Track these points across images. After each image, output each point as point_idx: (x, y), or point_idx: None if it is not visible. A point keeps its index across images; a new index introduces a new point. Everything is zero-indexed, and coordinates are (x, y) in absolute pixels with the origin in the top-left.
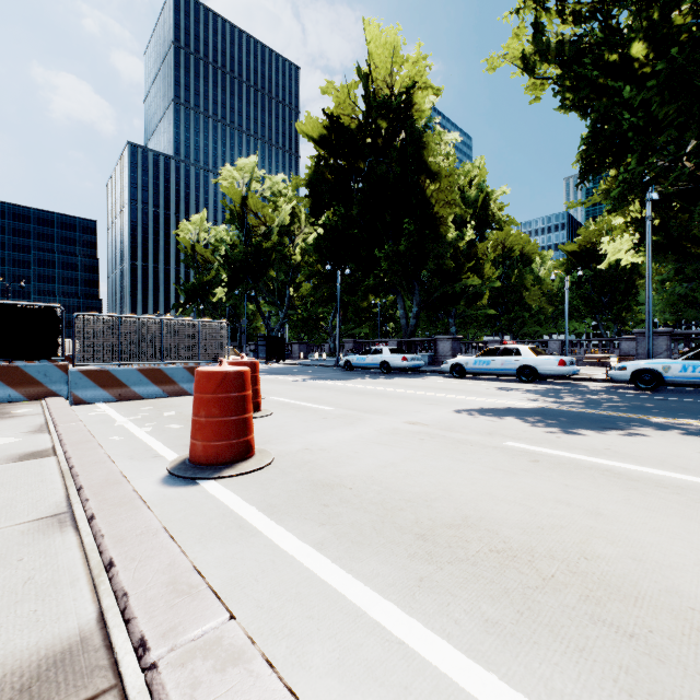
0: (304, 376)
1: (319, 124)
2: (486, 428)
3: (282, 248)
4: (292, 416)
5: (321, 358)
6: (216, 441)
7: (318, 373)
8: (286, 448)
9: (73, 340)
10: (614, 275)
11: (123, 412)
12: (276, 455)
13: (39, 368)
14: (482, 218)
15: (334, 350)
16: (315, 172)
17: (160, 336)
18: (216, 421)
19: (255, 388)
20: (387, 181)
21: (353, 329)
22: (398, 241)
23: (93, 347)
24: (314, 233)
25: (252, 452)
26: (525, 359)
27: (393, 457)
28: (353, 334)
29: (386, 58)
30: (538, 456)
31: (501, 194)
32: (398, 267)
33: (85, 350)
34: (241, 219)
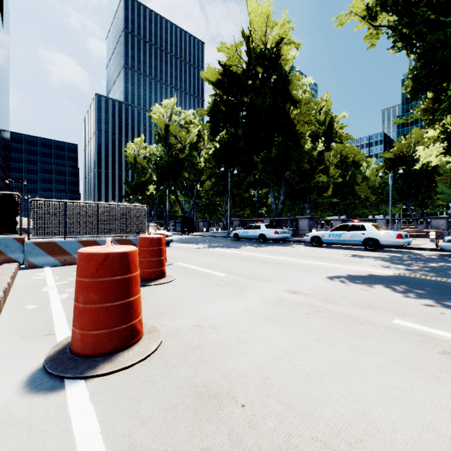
0: (205, 245)
1: (216, 71)
2: (363, 299)
3: (192, 158)
4: (190, 282)
5: (217, 231)
6: (94, 329)
7: (215, 242)
8: (177, 325)
9: (28, 219)
10: (419, 173)
11: (57, 277)
12: (165, 335)
13: (1, 240)
14: (329, 134)
15: (226, 226)
16: (213, 105)
17: (96, 216)
18: (94, 308)
19: (160, 259)
20: (263, 109)
21: (239, 212)
22: (271, 150)
23: (44, 224)
24: (213, 148)
25: (137, 336)
26: (369, 233)
27: (285, 342)
28: (239, 215)
29: (262, 24)
30: (443, 344)
31: (342, 117)
32: (270, 168)
33: (38, 227)
34: (165, 139)
